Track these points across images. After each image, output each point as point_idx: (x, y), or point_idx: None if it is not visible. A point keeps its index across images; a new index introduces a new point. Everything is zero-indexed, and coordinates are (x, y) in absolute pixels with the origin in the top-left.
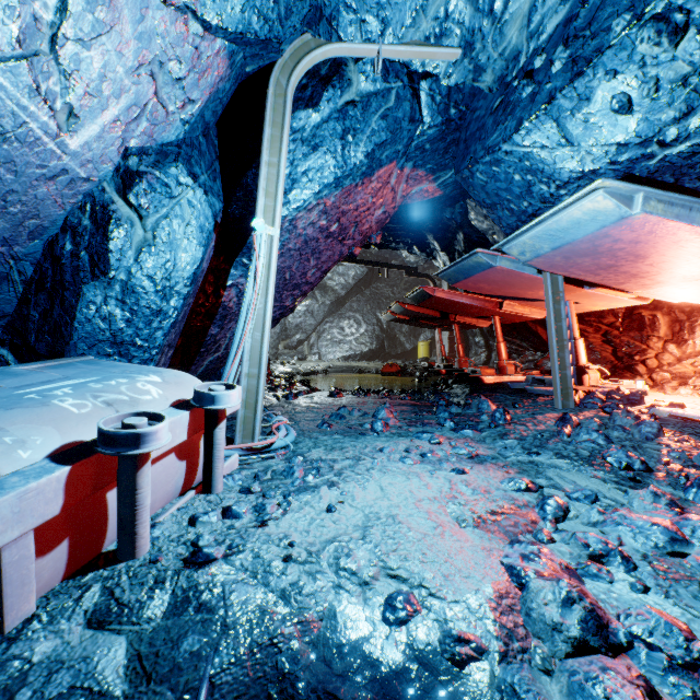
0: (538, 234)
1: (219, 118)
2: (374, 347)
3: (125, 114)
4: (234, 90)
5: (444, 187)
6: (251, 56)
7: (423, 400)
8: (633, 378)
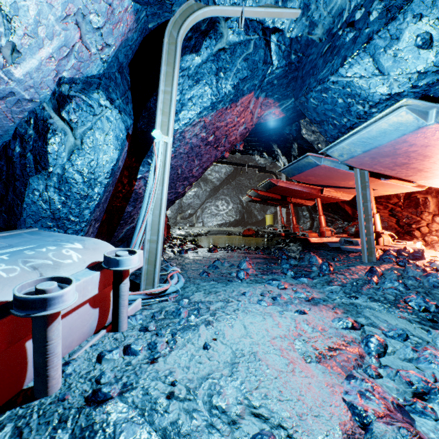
0: (354, 141)
1: (131, 62)
2: (238, 218)
3: (57, 52)
4: (140, 41)
5: (286, 111)
6: (151, 14)
7: (271, 255)
8: (411, 240)
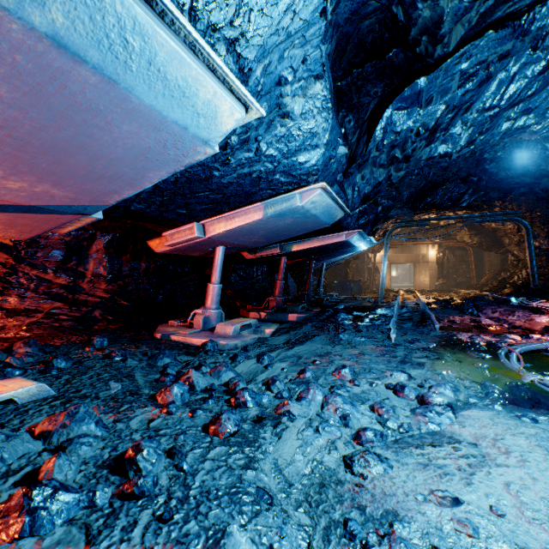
0: (112, 2)
1: None
2: None
3: None
4: None
5: None
6: None
7: None
8: None
